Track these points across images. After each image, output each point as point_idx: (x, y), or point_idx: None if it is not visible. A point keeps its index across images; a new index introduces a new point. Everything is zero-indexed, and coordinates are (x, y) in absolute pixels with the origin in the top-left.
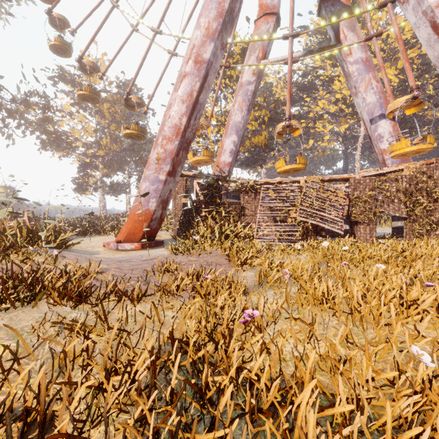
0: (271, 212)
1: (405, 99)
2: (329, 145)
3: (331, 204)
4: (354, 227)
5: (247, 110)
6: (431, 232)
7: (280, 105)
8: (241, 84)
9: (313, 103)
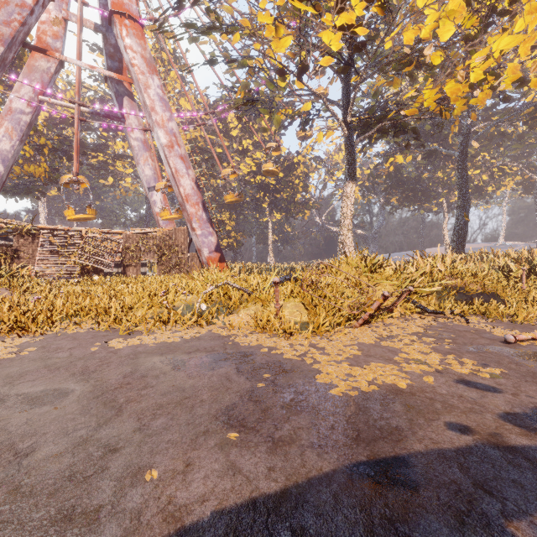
0: (52, 256)
1: (162, 185)
2: (133, 187)
3: (107, 251)
4: (126, 268)
5: (19, 140)
6: (171, 271)
7: (69, 125)
8: (10, 109)
9: (112, 141)
